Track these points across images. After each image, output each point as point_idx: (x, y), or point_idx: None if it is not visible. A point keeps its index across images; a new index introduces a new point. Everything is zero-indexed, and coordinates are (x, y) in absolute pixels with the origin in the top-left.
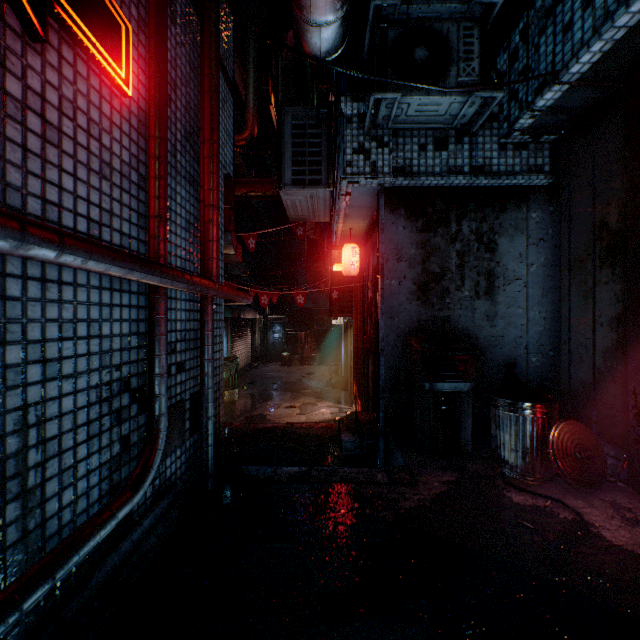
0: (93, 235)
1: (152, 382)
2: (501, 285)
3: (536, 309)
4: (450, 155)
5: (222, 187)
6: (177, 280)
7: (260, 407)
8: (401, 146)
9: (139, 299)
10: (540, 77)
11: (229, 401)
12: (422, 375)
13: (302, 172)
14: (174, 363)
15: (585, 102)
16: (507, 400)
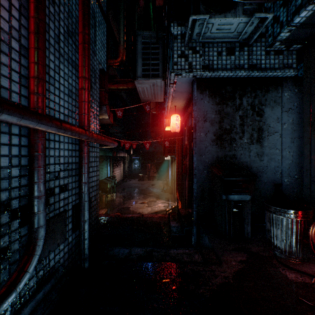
0: None
1: (31, 203)
2: (266, 136)
3: (287, 150)
4: (236, 58)
5: (98, 75)
6: (43, 123)
7: (126, 203)
8: (207, 53)
9: (20, 140)
10: None
11: (110, 199)
12: (221, 190)
13: (148, 70)
14: (57, 186)
15: None
16: (279, 208)
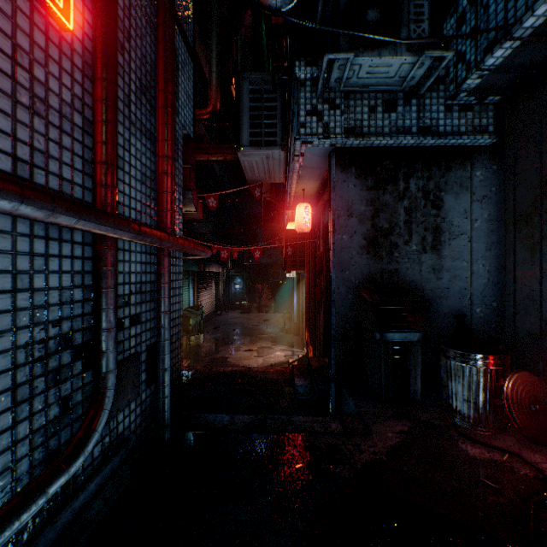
0: (21, 176)
1: (98, 337)
2: (447, 240)
3: (480, 262)
4: (399, 116)
5: (182, 146)
6: (121, 228)
7: (222, 350)
8: (352, 108)
9: (84, 250)
10: (495, 30)
11: (195, 345)
12: (373, 326)
13: (258, 134)
14: (127, 316)
15: (533, 60)
16: (459, 351)
